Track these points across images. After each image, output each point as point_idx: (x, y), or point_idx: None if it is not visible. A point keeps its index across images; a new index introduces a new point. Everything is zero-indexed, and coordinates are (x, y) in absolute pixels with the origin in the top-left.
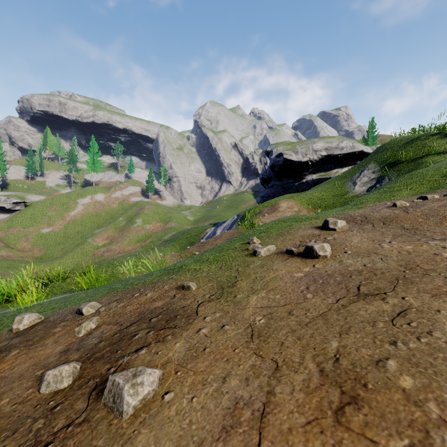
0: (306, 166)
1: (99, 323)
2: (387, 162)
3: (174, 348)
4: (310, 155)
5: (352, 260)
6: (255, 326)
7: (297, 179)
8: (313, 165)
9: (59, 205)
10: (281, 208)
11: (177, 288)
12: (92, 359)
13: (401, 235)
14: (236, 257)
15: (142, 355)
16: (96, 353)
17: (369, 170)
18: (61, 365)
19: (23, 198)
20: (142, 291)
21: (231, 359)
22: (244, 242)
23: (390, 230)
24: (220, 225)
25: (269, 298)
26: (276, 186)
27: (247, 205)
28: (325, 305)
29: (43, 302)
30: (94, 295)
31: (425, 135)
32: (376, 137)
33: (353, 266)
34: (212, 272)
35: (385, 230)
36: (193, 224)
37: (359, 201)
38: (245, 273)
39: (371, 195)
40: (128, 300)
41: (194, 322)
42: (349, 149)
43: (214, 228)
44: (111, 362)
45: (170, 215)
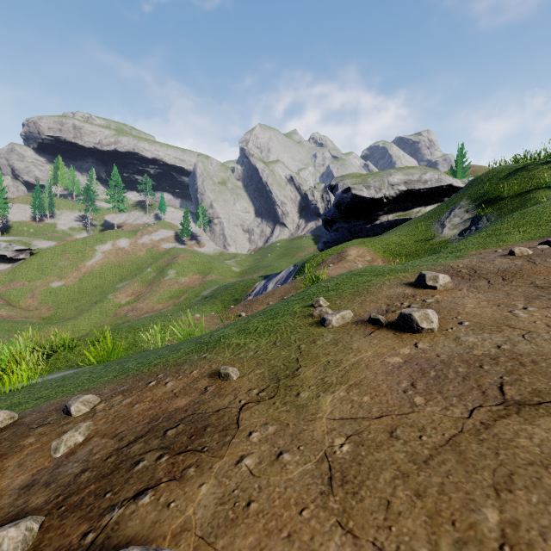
0: (380, 204)
1: (90, 433)
2: (484, 198)
3: (198, 497)
4: (385, 190)
5: (475, 338)
6: (334, 458)
7: (368, 220)
8: (389, 202)
9: (72, 253)
10: (350, 257)
11: (210, 375)
12: (63, 508)
13: (537, 297)
14: (296, 327)
15: (142, 508)
16: (72, 494)
17: (461, 209)
18: (5, 527)
19: (28, 244)
20: (160, 378)
21: (296, 534)
22: (307, 304)
23: (517, 288)
24: (272, 277)
25: (353, 401)
26: (342, 229)
27: (306, 253)
28: (450, 421)
29: (38, 381)
30: (97, 378)
31: (533, 163)
32: (466, 168)
33: (479, 347)
34: (262, 350)
35: (510, 289)
36: (239, 276)
37: (455, 248)
38: (311, 354)
39: (470, 240)
40: (139, 393)
41: (233, 441)
42: (434, 182)
43: (264, 281)
44: (91, 517)
45: (211, 265)
